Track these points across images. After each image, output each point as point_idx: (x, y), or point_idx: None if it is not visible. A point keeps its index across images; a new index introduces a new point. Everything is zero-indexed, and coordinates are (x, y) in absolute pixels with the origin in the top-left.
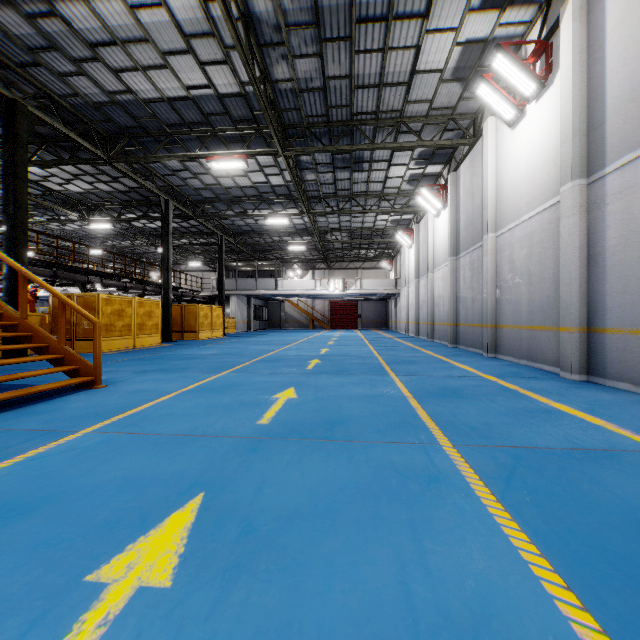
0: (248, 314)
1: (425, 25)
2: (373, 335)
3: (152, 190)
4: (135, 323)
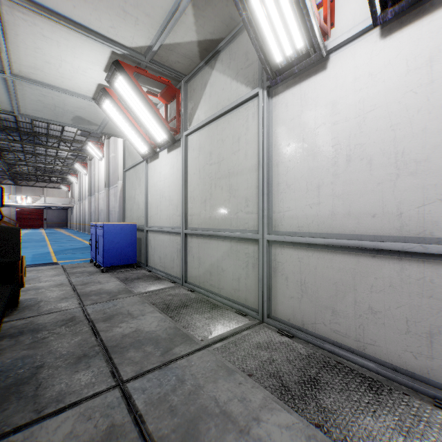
0: None
1: None
2: (53, 231)
3: None
4: None
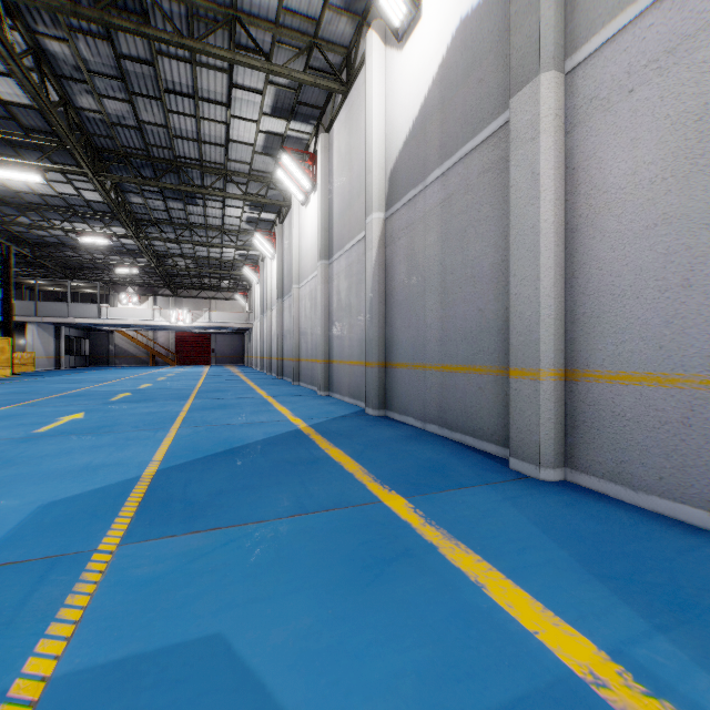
0: (57, 347)
1: (229, 111)
2: (220, 371)
3: None
4: None
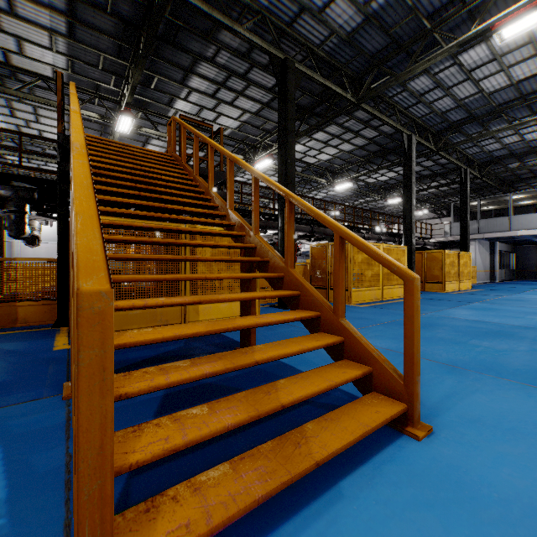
0: (490, 261)
1: None
2: None
3: (395, 127)
4: (382, 272)
